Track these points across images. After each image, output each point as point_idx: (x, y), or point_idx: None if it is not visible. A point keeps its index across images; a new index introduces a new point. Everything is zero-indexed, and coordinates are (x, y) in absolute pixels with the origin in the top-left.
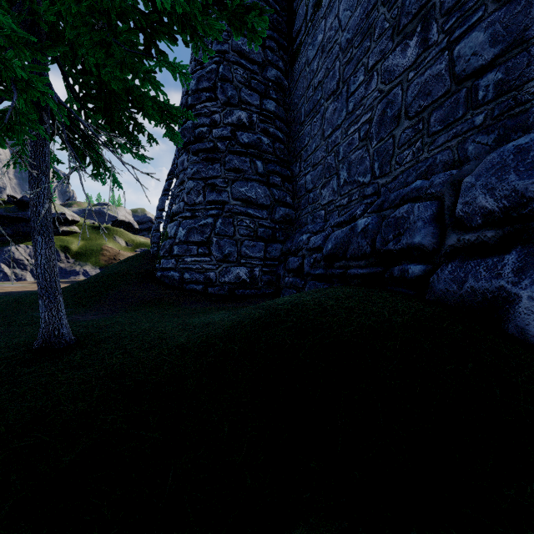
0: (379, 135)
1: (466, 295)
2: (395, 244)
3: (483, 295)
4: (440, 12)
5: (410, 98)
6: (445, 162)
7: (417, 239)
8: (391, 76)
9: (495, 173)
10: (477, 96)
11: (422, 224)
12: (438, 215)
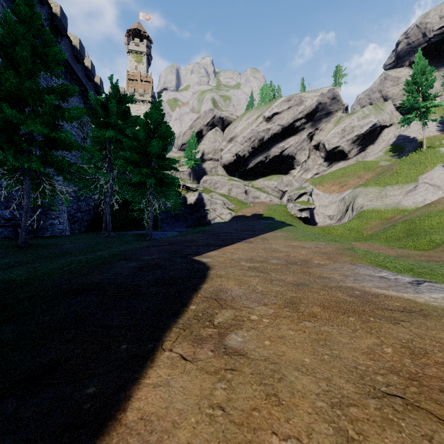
0: None
1: None
2: None
3: None
4: None
5: None
6: None
7: None
8: None
9: None
10: None
11: None
12: None
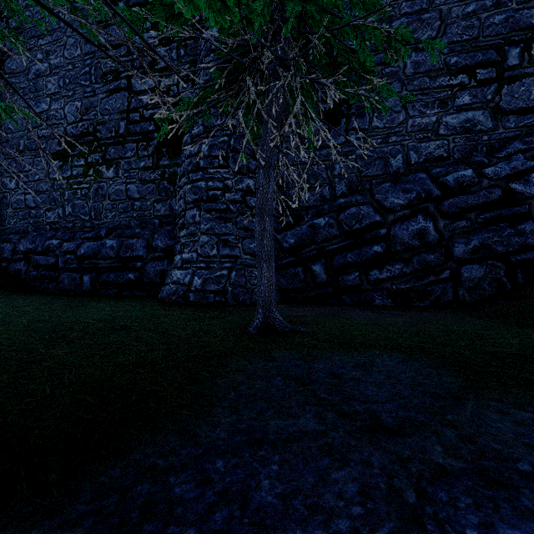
0: (1, 207)
1: (16, 270)
2: (0, 256)
3: (19, 270)
4: (22, 180)
5: (13, 201)
6: (24, 230)
7: (6, 256)
8: (6, 187)
9: (27, 241)
10: (31, 214)
11: (8, 251)
12: (14, 249)
